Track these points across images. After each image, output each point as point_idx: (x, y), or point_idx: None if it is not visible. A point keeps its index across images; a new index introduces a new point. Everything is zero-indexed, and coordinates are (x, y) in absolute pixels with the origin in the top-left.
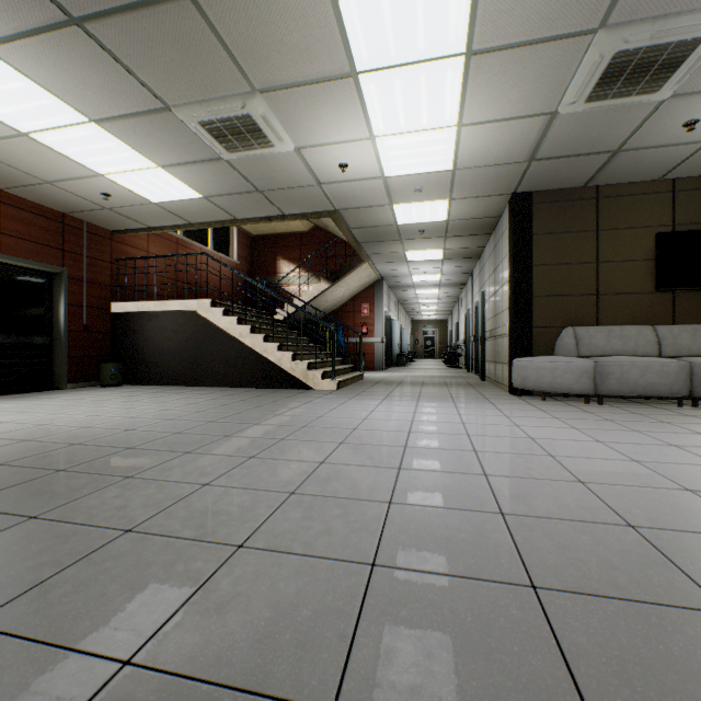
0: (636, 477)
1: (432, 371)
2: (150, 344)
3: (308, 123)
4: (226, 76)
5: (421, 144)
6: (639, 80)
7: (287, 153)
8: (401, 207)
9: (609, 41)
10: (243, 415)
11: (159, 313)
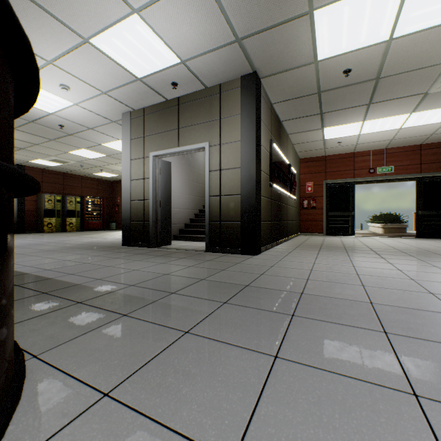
0: None
1: None
2: None
3: None
4: (425, 73)
5: None
6: None
7: None
8: None
9: None
10: None
11: None
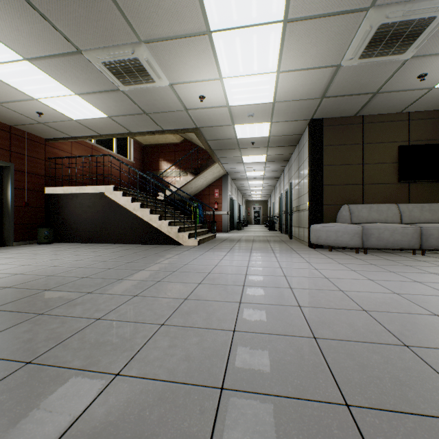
0: (400, 305)
1: (258, 233)
2: (72, 215)
3: (178, 66)
4: (120, 29)
5: (253, 84)
6: (393, 45)
7: (164, 87)
8: (239, 127)
9: (376, 16)
10: (133, 264)
11: (78, 195)
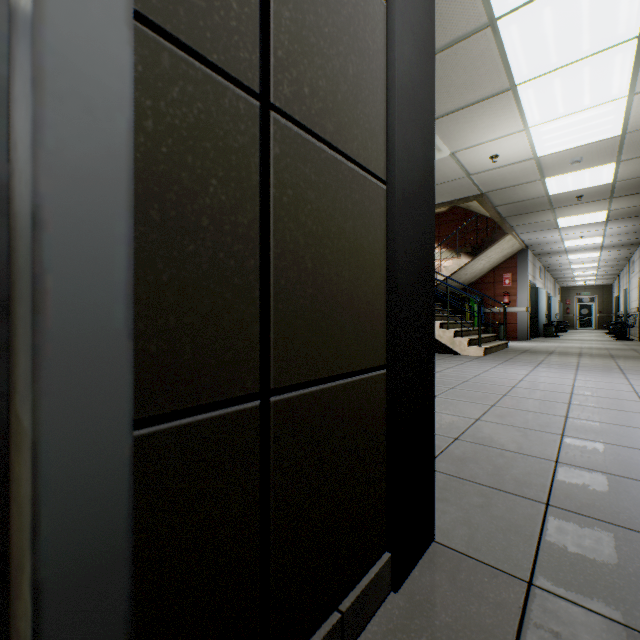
0: None
1: (590, 343)
2: None
3: (464, 133)
4: None
5: (581, 121)
6: None
7: (442, 159)
8: (554, 179)
9: None
10: None
11: None
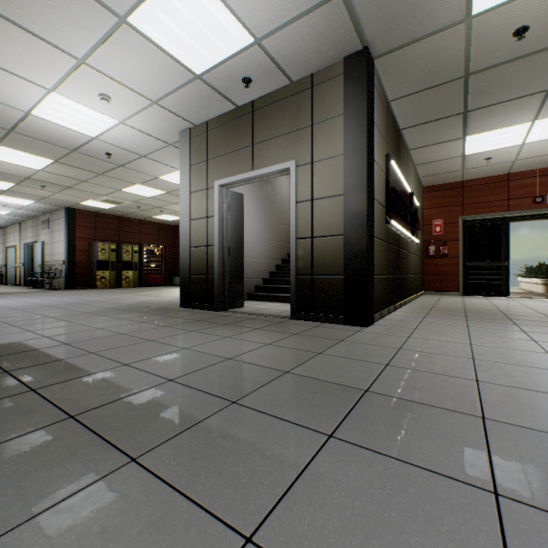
0: None
1: None
2: None
3: None
4: None
5: None
6: None
7: None
8: None
9: None
10: None
11: None
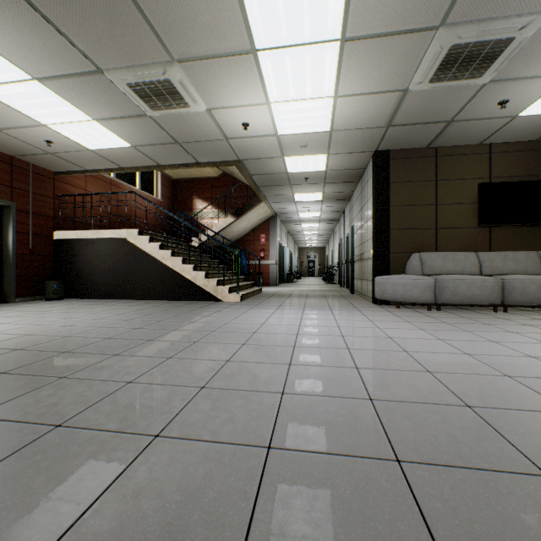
0: (469, 366)
1: (314, 286)
2: (87, 265)
3: (217, 89)
4: (149, 46)
5: (306, 109)
6: (468, 68)
7: (200, 113)
8: (290, 159)
9: (447, 36)
10: (164, 323)
11: (95, 240)
